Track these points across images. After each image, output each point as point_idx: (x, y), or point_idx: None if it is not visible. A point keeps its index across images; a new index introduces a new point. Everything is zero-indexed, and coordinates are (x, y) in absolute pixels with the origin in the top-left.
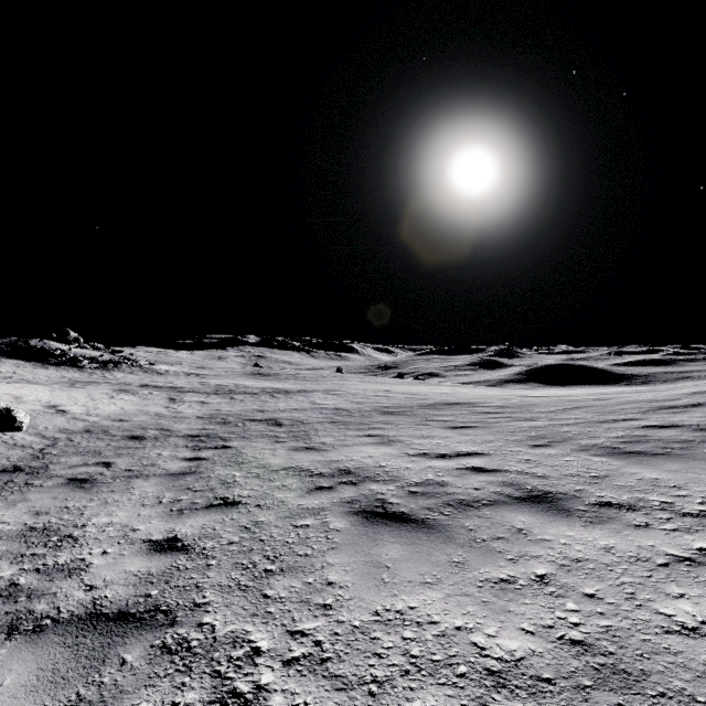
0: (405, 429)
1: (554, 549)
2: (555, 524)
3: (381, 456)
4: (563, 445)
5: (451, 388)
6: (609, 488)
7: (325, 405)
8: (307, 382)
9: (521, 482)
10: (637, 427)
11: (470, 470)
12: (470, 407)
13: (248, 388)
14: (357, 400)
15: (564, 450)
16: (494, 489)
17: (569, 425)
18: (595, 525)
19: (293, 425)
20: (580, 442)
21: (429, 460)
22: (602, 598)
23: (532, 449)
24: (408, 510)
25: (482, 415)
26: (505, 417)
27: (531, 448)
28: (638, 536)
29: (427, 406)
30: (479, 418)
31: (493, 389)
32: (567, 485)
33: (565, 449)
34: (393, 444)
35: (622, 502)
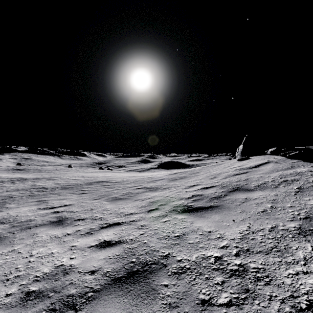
0: (60, 196)
1: (35, 239)
2: (50, 230)
3: (25, 211)
4: (104, 198)
5: (114, 174)
6: (89, 213)
7: (39, 186)
8: (44, 173)
9: (63, 215)
10: (134, 189)
11: (52, 213)
12: (104, 183)
13: (1, 179)
14: (60, 182)
15: (101, 200)
16: (49, 219)
17: (118, 189)
18: (63, 228)
19: (4, 199)
20: (111, 196)
21: (43, 210)
22: (22, 252)
23: (92, 201)
24: (0, 234)
25: (102, 186)
26: (108, 187)
27: (92, 200)
28: (68, 229)
29: (88, 183)
30: (98, 188)
31: (131, 173)
32: (77, 214)
33: (102, 199)
34: (41, 204)
35: (85, 218)
